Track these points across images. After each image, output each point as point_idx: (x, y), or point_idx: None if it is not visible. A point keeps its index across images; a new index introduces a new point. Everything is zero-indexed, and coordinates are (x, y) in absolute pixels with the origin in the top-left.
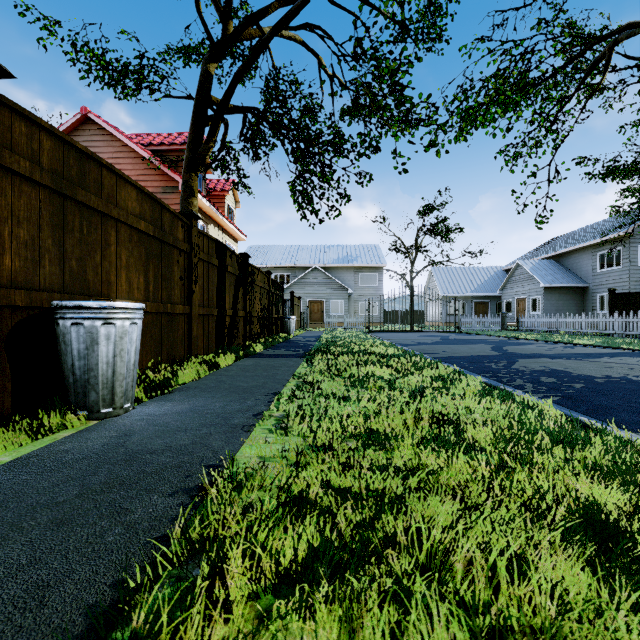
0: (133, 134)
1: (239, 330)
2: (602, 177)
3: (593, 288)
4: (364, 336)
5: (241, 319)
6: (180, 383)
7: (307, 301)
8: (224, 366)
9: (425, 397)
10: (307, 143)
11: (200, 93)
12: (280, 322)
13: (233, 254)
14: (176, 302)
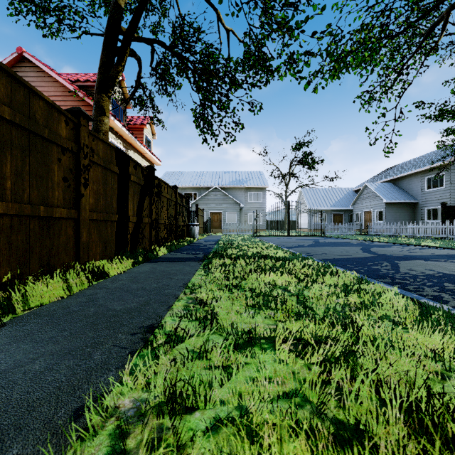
0: (64, 73)
1: (145, 235)
2: (436, 117)
3: (422, 203)
4: (254, 239)
5: (147, 225)
6: (35, 305)
7: (209, 213)
8: (116, 274)
9: (364, 332)
10: (207, 74)
11: (110, 22)
12: (186, 228)
13: (138, 165)
14: (56, 205)
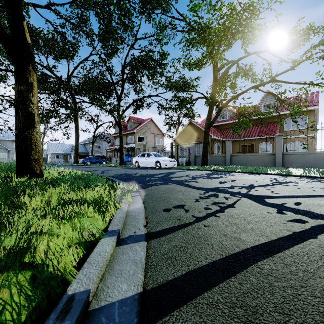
0: None
1: None
2: None
3: (89, 153)
4: None
5: None
6: None
7: None
8: None
9: None
10: None
11: None
12: None
13: None
14: None
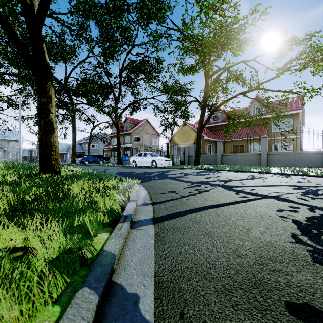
0: None
1: None
2: None
3: (85, 152)
4: None
5: None
6: None
7: None
8: None
9: None
10: None
11: None
12: None
13: None
14: None
